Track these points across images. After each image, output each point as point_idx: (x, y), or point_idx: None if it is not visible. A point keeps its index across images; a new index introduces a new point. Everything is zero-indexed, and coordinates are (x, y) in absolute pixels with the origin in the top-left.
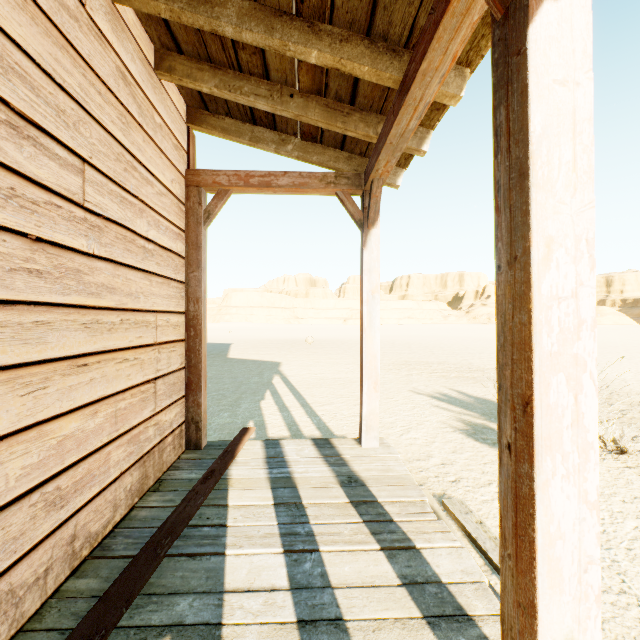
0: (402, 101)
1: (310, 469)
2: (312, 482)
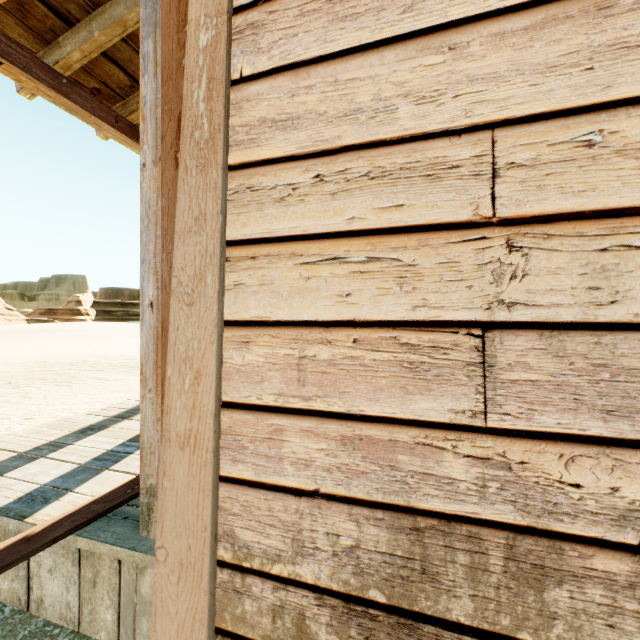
0: (135, 139)
1: (96, 444)
2: (123, 433)
